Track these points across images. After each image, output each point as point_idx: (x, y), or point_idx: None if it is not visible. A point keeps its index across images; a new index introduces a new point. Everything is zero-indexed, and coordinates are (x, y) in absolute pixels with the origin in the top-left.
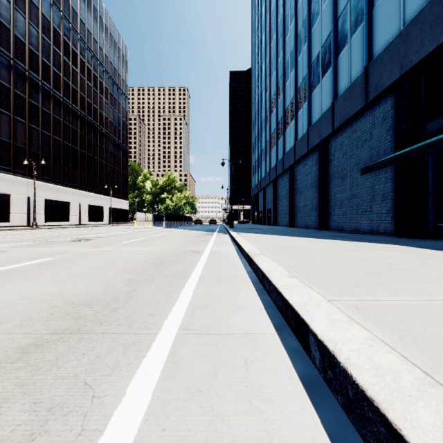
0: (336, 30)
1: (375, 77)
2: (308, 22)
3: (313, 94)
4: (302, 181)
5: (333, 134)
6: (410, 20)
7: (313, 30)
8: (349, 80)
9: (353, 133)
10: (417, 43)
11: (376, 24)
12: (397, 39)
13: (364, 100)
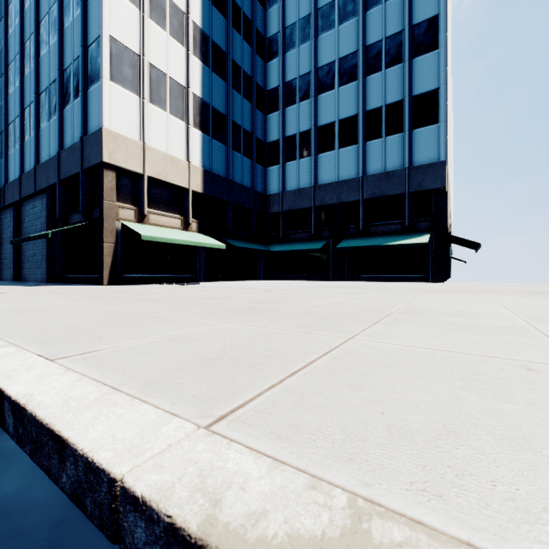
0: (24, 117)
1: (39, 178)
2: (5, 82)
3: (10, 154)
4: (4, 232)
5: (23, 201)
6: (50, 158)
7: (10, 94)
8: (30, 166)
9: (35, 207)
10: (52, 174)
11: (41, 142)
12: (46, 163)
13: (34, 189)
